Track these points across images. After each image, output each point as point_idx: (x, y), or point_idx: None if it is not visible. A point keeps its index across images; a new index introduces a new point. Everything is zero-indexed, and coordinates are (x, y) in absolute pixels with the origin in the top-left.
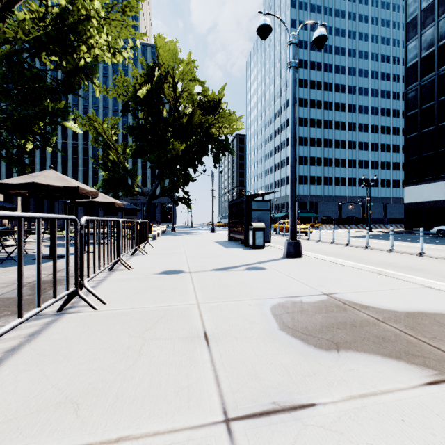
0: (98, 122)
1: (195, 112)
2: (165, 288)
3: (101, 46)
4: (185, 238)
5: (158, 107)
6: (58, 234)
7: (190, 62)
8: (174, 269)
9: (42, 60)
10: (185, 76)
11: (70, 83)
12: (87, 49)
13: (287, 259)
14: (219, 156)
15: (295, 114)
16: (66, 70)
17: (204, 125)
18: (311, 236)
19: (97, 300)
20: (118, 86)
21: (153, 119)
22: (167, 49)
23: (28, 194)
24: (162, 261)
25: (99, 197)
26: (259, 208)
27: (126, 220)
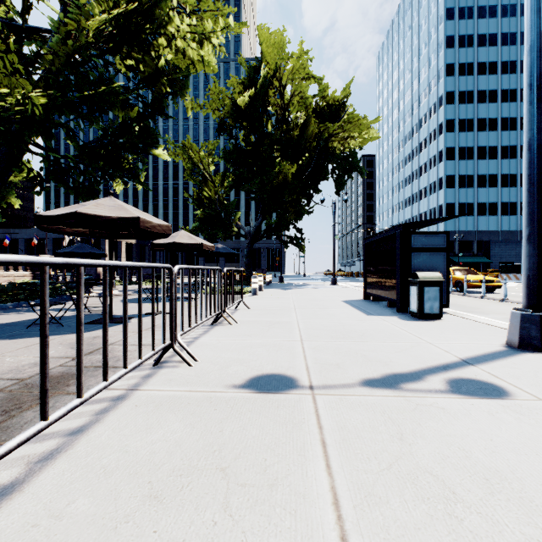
0: (192, 151)
1: (309, 121)
2: (242, 472)
3: (185, 34)
4: (297, 293)
5: (262, 119)
6: (148, 285)
7: (304, 52)
8: (275, 371)
9: (118, 66)
10: (297, 72)
11: (158, 102)
12: (168, 40)
13: (529, 355)
14: (343, 179)
15: (540, 32)
16: (145, 75)
17: (322, 136)
18: (501, 294)
19: (13, 532)
20: (213, 100)
21: (255, 137)
22: (273, 40)
23: (90, 233)
24: (256, 341)
25: (184, 238)
26: (425, 246)
27: (192, 266)
